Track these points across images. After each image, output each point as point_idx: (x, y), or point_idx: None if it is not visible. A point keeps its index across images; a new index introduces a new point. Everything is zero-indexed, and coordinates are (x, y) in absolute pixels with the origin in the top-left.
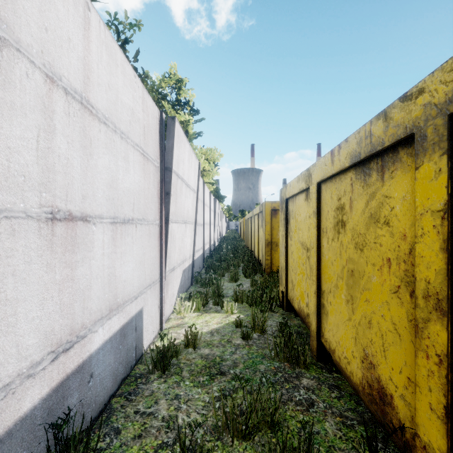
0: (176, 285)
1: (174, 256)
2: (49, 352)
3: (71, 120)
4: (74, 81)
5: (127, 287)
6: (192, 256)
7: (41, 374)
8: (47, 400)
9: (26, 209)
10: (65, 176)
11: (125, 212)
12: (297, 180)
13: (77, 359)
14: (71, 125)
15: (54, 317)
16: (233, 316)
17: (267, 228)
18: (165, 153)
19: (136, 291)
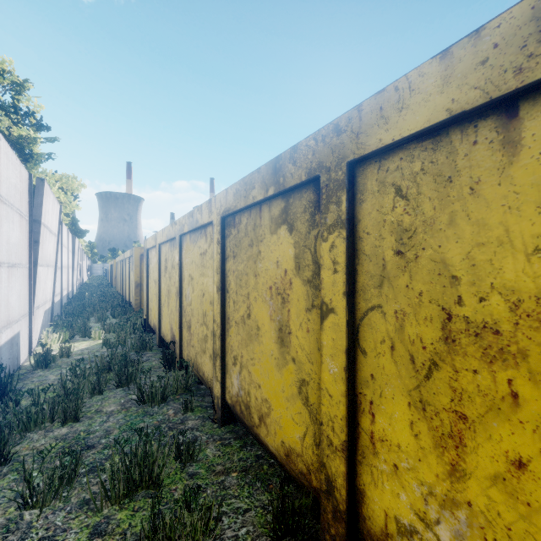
0: (40, 323)
1: (39, 296)
2: None
3: None
4: None
5: (14, 311)
6: (51, 299)
7: None
8: None
9: None
10: None
11: (13, 259)
12: (152, 238)
13: None
14: None
15: None
16: (101, 340)
17: (137, 271)
18: (33, 208)
19: (17, 317)
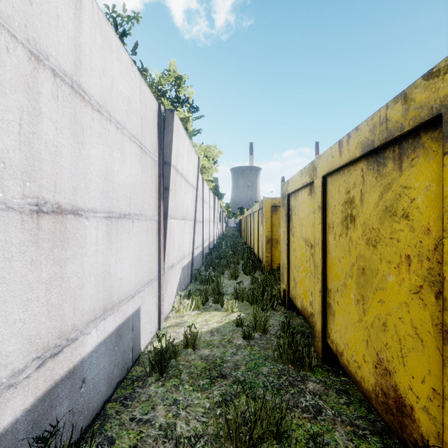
0: (175, 283)
1: (173, 253)
2: (34, 358)
3: (60, 105)
4: (64, 62)
5: (123, 285)
6: (191, 253)
7: (24, 382)
8: (31, 412)
9: (6, 200)
10: (53, 165)
11: (121, 207)
12: (300, 174)
13: (67, 364)
14: (60, 110)
15: (40, 319)
16: (234, 314)
17: (268, 224)
18: (163, 147)
19: (133, 289)
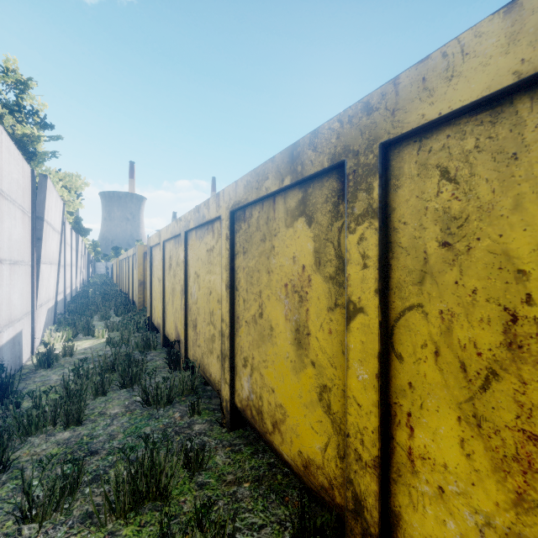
0: (43, 321)
1: (42, 294)
2: None
3: None
4: None
5: (16, 310)
6: (55, 298)
7: None
8: None
9: None
10: None
11: (15, 256)
12: (156, 235)
13: None
14: None
15: None
16: (105, 339)
17: (140, 269)
18: (36, 205)
19: (20, 315)
